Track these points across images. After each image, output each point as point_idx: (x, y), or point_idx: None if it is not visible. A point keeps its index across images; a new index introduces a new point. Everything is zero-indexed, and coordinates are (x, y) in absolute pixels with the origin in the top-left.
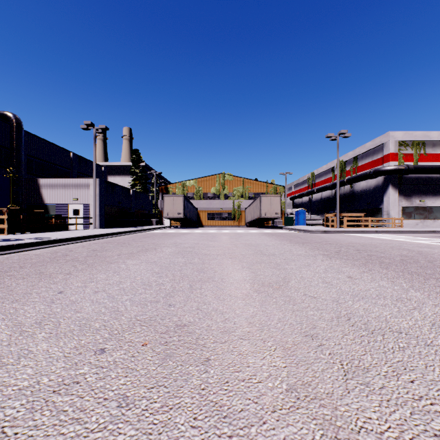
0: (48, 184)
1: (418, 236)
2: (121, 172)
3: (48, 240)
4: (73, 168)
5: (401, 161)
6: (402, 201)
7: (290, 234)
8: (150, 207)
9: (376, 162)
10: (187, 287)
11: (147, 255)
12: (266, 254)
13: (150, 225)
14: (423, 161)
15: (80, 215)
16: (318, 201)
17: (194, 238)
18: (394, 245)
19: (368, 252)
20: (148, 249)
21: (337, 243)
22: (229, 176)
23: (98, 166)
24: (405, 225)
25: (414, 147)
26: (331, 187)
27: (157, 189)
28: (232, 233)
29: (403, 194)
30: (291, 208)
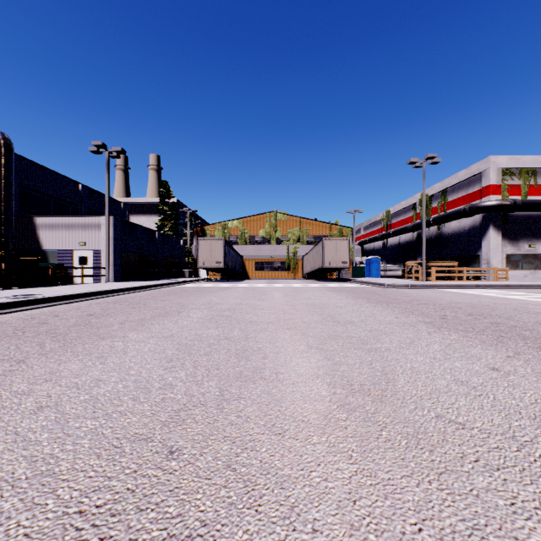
0: (47, 224)
1: (536, 293)
2: (146, 210)
3: (29, 299)
4: (82, 204)
5: (506, 194)
6: (506, 246)
7: (364, 290)
8: (182, 255)
9: (472, 196)
10: (214, 393)
11: (164, 323)
12: (340, 321)
13: (181, 277)
14: (534, 194)
15: (89, 264)
16: (395, 246)
17: (236, 295)
18: (516, 307)
19: (489, 318)
20: (169, 312)
21: (435, 303)
22: (283, 215)
23: (116, 201)
24: (510, 277)
25: (522, 176)
26: (412, 228)
27: (192, 232)
28: (286, 288)
29: (507, 237)
30: (360, 256)
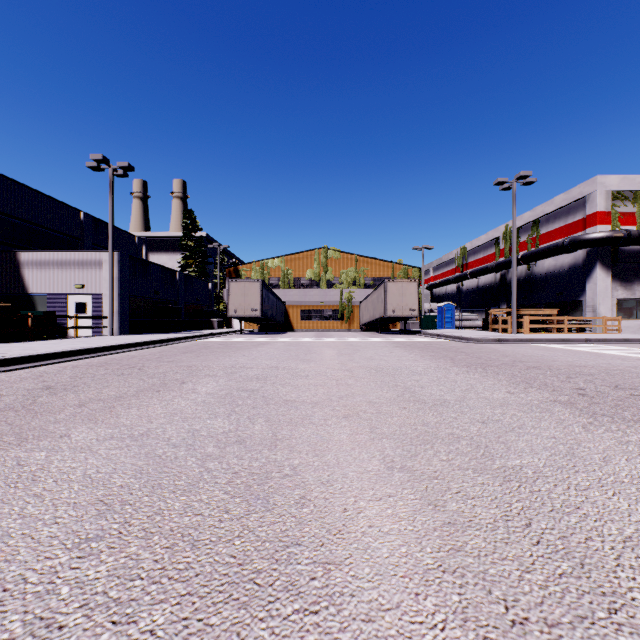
0: (34, 261)
1: None
2: (169, 247)
3: None
4: (84, 237)
5: (617, 224)
6: (618, 289)
7: (441, 346)
8: (211, 301)
9: (572, 227)
10: None
11: (148, 405)
12: (426, 400)
13: (209, 328)
14: None
15: (88, 312)
16: (473, 290)
17: (273, 353)
18: None
19: None
20: (168, 383)
21: (550, 367)
22: (335, 252)
23: (128, 235)
24: (622, 328)
25: (637, 201)
26: (494, 268)
27: (224, 273)
28: (340, 343)
29: (619, 278)
30: (429, 302)
